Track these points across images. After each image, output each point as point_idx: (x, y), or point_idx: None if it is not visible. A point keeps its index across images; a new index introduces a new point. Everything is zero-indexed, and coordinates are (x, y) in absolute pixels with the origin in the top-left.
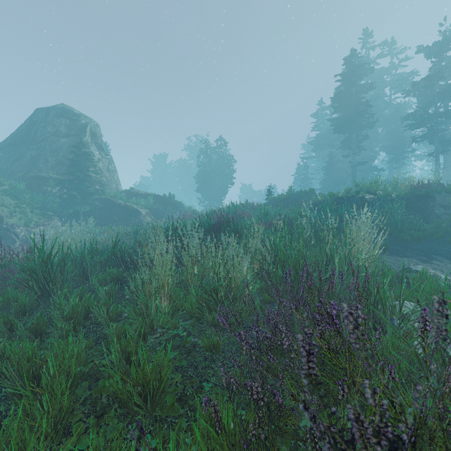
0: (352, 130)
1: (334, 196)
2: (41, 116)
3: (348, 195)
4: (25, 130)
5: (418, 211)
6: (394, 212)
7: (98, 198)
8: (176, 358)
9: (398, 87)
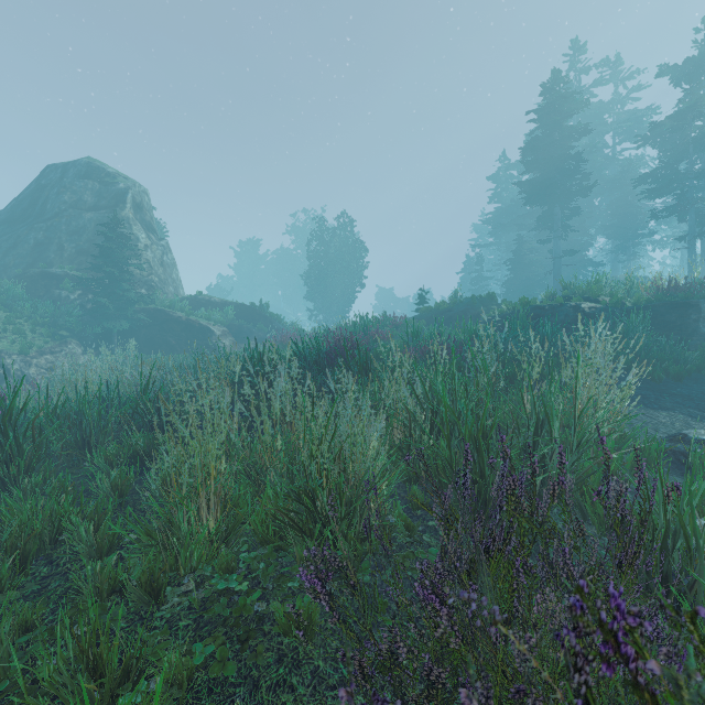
0: (555, 200)
1: (529, 304)
2: (55, 177)
3: (552, 303)
4: (29, 199)
5: (671, 330)
6: (632, 331)
7: (143, 308)
8: (216, 653)
9: (626, 132)
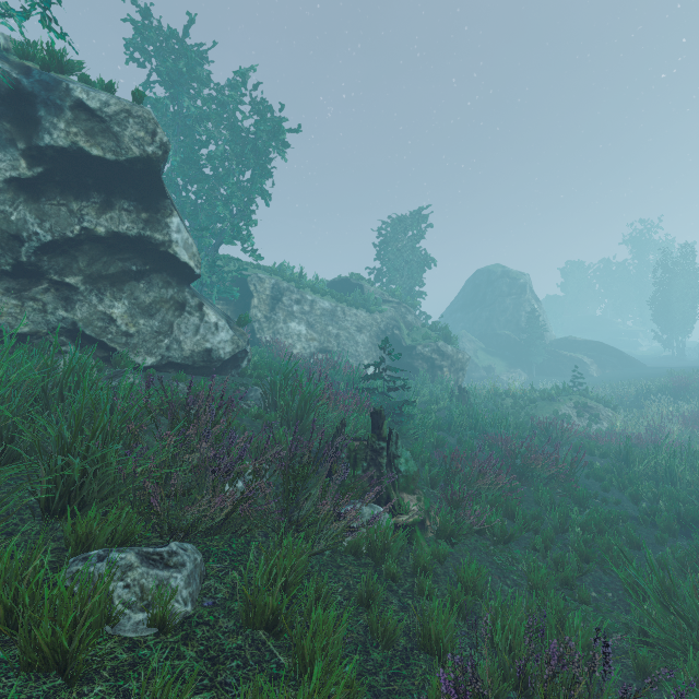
0: None
1: None
2: (483, 279)
3: None
4: (472, 292)
5: None
6: None
7: (544, 350)
8: None
9: None
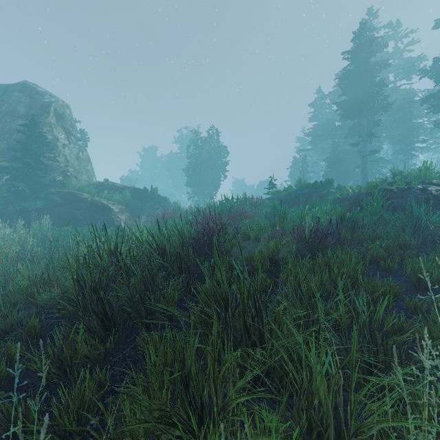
0: (363, 114)
1: (376, 187)
2: None
3: (400, 186)
4: None
5: None
6: None
7: (58, 191)
8: None
9: (404, 72)
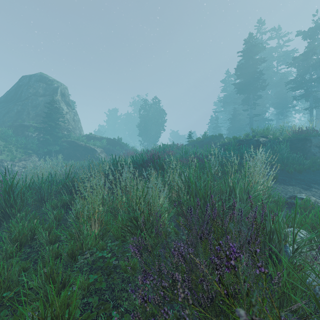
0: (250, 91)
1: (236, 139)
2: (25, 81)
3: (247, 138)
4: (14, 91)
5: (298, 150)
6: (281, 151)
7: (65, 140)
8: (98, 279)
9: (283, 60)
